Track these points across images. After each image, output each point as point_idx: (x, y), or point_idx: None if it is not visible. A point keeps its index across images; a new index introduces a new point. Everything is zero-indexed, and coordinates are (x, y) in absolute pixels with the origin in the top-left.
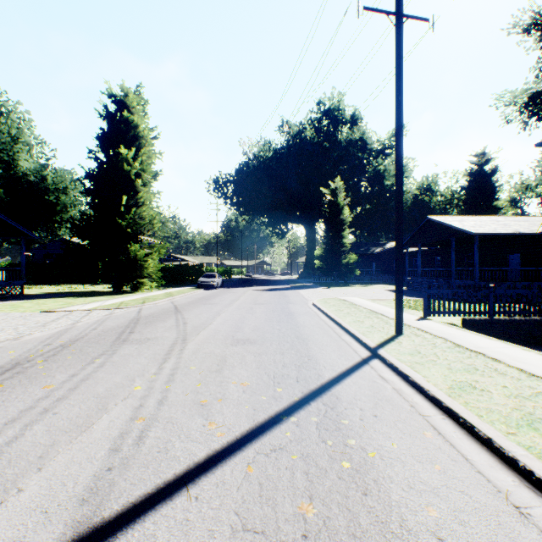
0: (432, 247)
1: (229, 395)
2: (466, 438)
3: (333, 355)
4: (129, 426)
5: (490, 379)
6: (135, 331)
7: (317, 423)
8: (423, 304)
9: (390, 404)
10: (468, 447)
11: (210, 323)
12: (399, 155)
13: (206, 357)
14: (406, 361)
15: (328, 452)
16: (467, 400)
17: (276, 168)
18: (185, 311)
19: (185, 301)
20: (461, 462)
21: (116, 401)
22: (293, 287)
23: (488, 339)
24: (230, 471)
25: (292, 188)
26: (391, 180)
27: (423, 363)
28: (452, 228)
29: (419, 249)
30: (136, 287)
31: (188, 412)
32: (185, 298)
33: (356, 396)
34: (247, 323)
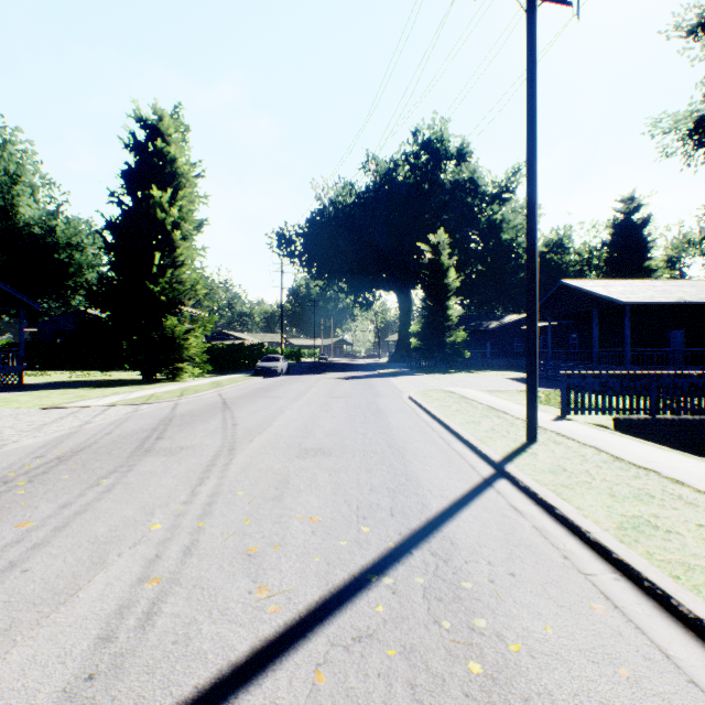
0: (566, 321)
1: (292, 538)
2: (658, 615)
3: (441, 472)
4: (135, 593)
5: (676, 513)
6: (165, 436)
7: (424, 587)
8: (561, 398)
9: (533, 553)
10: (666, 633)
11: (269, 425)
12: (531, 191)
13: (260, 476)
14: (547, 483)
15: (444, 643)
16: (649, 548)
17: (359, 218)
18: (237, 407)
19: (237, 393)
20: (660, 663)
21: (121, 549)
22: (382, 374)
23: (657, 448)
24: (287, 681)
25: (380, 244)
26: (511, 234)
27: (573, 487)
28: (594, 295)
29: (549, 323)
30: (174, 374)
31: (227, 567)
32: (238, 389)
33: (481, 540)
34: (320, 425)
